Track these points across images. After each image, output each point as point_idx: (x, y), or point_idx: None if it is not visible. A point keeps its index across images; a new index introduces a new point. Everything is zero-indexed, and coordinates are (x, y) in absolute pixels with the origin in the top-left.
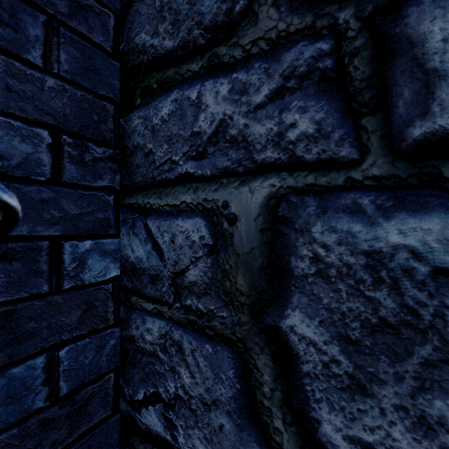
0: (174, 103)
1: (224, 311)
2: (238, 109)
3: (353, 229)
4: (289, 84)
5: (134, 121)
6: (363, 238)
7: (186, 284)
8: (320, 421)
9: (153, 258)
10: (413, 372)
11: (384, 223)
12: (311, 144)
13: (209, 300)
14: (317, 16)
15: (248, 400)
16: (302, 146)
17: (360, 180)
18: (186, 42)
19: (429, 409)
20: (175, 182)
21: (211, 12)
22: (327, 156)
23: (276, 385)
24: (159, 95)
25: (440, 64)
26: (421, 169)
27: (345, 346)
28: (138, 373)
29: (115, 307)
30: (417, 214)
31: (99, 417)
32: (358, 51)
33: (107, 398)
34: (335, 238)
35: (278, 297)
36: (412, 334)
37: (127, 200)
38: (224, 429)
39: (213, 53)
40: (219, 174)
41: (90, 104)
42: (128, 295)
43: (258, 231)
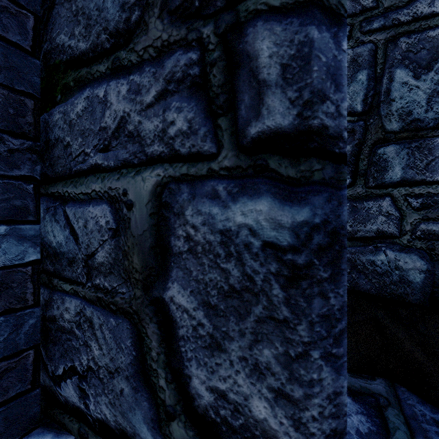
0: (86, 100)
1: (124, 288)
2: (134, 108)
3: (213, 212)
4: (170, 87)
5: (55, 116)
6: (219, 219)
7: (96, 265)
8: (191, 377)
9: (71, 242)
10: (251, 328)
11: (232, 206)
12: (185, 139)
13: (113, 278)
14: (189, 30)
15: (141, 365)
16: (178, 141)
17: (217, 170)
18: (96, 45)
19: (260, 357)
20: (87, 172)
21: (114, 19)
22: (196, 150)
23: (161, 349)
24: (75, 92)
25: (268, 76)
26: (256, 161)
27: (207, 311)
28: (59, 350)
29: (35, 289)
30: (253, 198)
31: (17, 390)
32: (216, 62)
33: (26, 374)
34: (201, 220)
35: (162, 273)
36: (250, 297)
37: (50, 190)
38: (124, 393)
39: (116, 57)
40: (120, 165)
41: (5, 98)
42: (51, 278)
43: (148, 215)
